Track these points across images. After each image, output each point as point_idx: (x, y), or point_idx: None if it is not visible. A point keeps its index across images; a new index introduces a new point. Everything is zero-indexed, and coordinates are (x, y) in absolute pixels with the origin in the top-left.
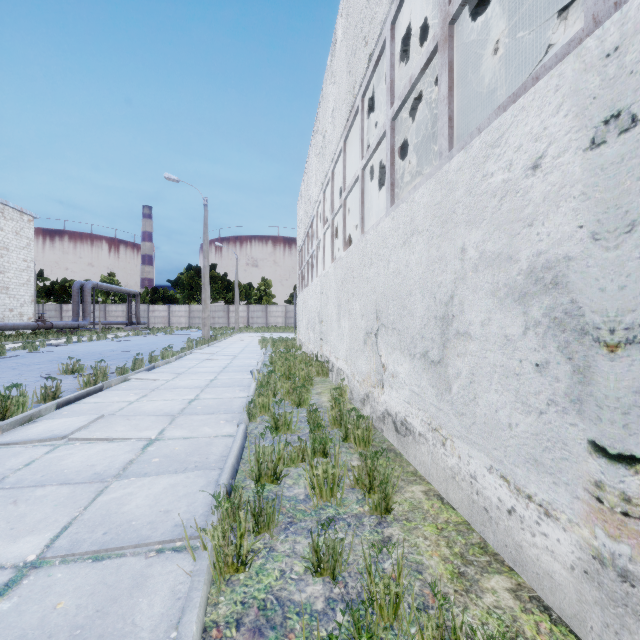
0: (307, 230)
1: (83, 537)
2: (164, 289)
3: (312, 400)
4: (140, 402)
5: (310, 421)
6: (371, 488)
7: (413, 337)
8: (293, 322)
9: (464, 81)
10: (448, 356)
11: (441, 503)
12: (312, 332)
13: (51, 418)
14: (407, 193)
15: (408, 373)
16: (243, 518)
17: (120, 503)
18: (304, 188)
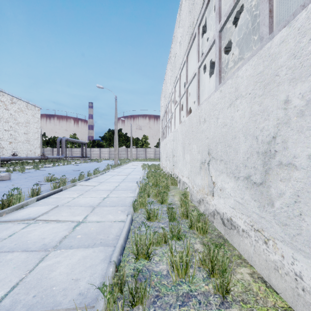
0: (165, 109)
1: (20, 298)
2: (98, 141)
3: (169, 199)
4: (78, 198)
5: (168, 214)
6: (213, 270)
7: (237, 166)
8: (158, 156)
9: (255, 19)
10: (270, 180)
11: (265, 286)
12: (168, 161)
13: (32, 206)
14: (232, 73)
15: (233, 189)
16: (125, 289)
17: (50, 269)
18: (164, 87)
